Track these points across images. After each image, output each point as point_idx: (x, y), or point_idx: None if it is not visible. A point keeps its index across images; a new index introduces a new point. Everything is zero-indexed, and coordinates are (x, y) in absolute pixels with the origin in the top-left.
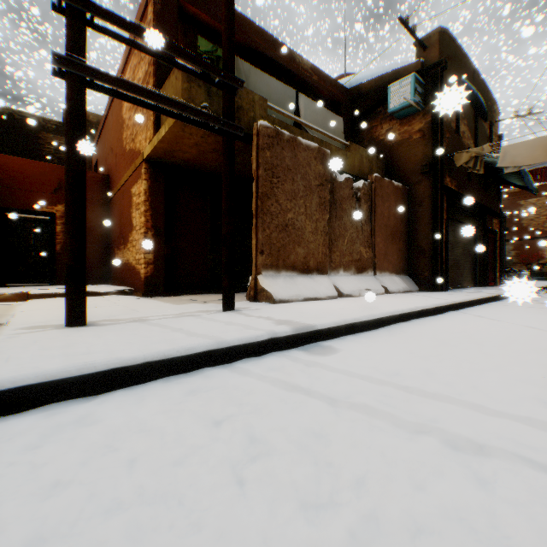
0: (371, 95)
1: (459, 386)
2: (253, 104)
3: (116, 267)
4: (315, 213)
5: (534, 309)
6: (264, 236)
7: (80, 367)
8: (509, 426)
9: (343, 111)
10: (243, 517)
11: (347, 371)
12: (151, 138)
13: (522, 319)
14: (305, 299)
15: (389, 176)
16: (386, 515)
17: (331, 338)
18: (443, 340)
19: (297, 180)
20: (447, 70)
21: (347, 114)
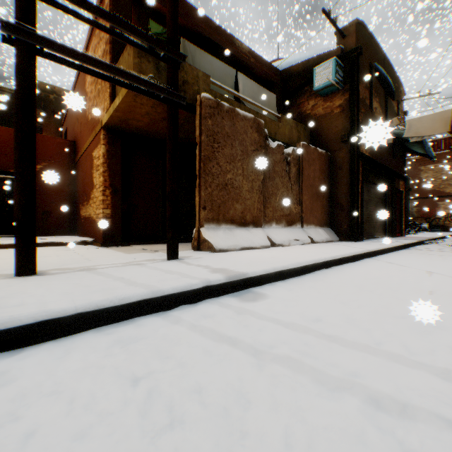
0: (299, 76)
1: (377, 334)
2: (197, 79)
3: (81, 221)
4: (251, 174)
5: (435, 256)
6: (206, 193)
7: (5, 321)
8: (430, 380)
9: (276, 89)
10: None
11: (273, 318)
12: (108, 108)
13: (427, 265)
14: (242, 248)
15: (314, 144)
16: None
17: (261, 284)
18: (360, 286)
19: (236, 146)
20: (362, 56)
21: (279, 92)
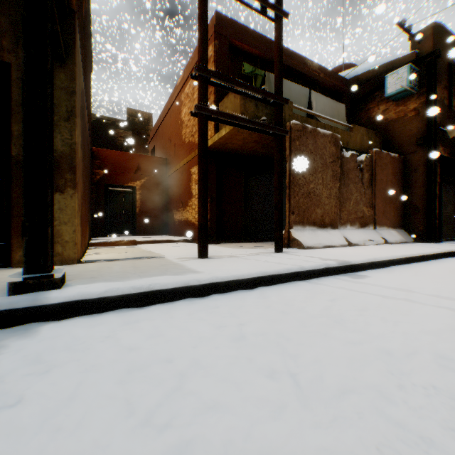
0: (368, 83)
1: None
2: (283, 107)
3: (174, 223)
4: (329, 183)
5: None
6: (294, 201)
7: (247, 274)
8: None
9: (343, 98)
10: (372, 323)
11: (383, 286)
12: (212, 136)
13: None
14: (324, 246)
15: (384, 148)
16: (435, 326)
17: (359, 270)
18: (444, 274)
19: (317, 160)
20: (439, 56)
21: (347, 100)
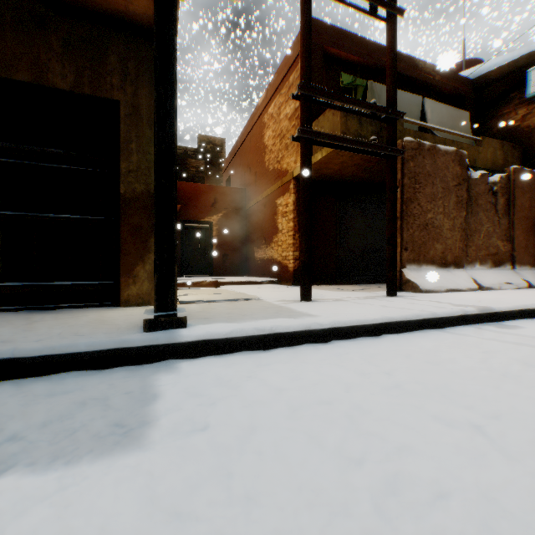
0: (501, 81)
1: None
2: None
3: (255, 262)
4: (452, 211)
5: None
6: (408, 235)
7: (371, 319)
8: None
9: (466, 104)
10: None
11: None
12: None
13: None
14: (447, 290)
15: (524, 164)
16: None
17: (504, 320)
18: None
19: (436, 183)
20: None
21: (470, 106)
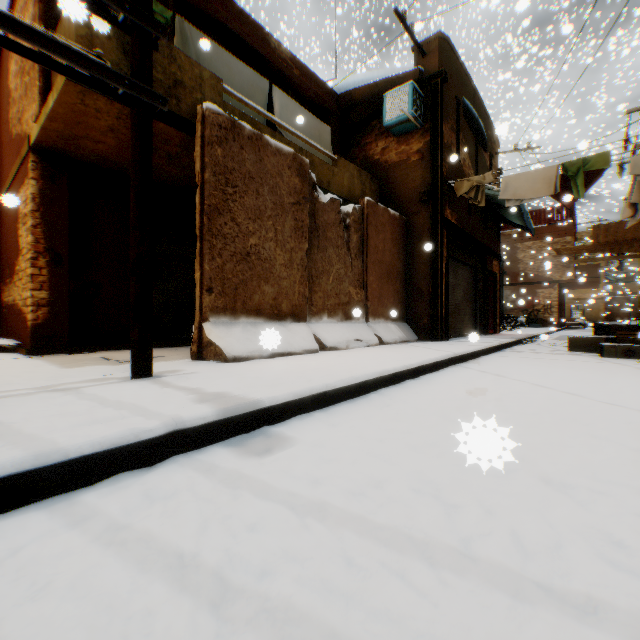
0: (364, 104)
1: (468, 515)
2: (201, 83)
3: (4, 311)
4: (290, 240)
5: (539, 361)
6: (213, 267)
7: None
8: (568, 639)
9: (331, 120)
10: None
11: (288, 492)
12: (38, 114)
13: (530, 374)
14: (273, 355)
15: (385, 204)
16: None
17: (288, 417)
18: (443, 412)
19: (264, 194)
20: (448, 85)
21: (337, 125)
